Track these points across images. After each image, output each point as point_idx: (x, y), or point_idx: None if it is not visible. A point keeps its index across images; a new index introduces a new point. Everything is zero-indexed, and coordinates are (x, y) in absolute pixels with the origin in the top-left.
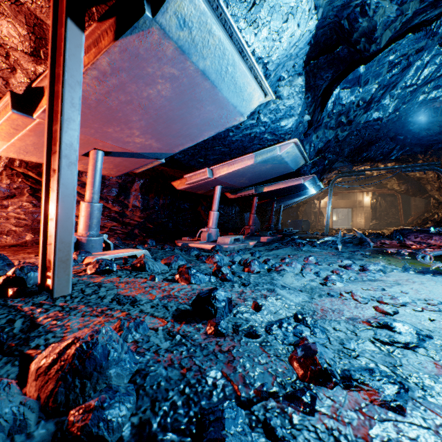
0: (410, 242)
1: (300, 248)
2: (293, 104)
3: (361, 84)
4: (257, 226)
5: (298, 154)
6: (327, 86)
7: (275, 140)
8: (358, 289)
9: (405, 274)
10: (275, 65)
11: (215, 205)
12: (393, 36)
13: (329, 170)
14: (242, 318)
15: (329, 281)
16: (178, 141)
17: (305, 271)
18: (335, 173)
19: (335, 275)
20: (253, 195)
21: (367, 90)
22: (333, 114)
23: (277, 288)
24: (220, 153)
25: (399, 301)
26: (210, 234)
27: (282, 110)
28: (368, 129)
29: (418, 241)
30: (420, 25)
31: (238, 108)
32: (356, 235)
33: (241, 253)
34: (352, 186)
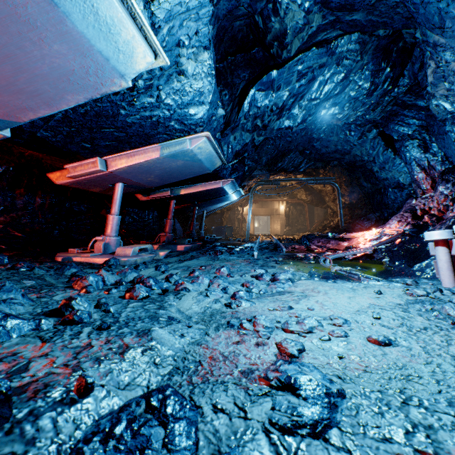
0: (314, 246)
1: (218, 256)
2: (203, 89)
3: (274, 89)
4: (179, 233)
5: (212, 152)
6: (244, 87)
7: (186, 131)
8: (264, 309)
9: (311, 282)
10: (165, 13)
11: (116, 207)
12: (301, 48)
13: (249, 178)
14: (25, 436)
15: (234, 301)
16: (20, 102)
17: (212, 288)
18: (255, 181)
19: (246, 289)
20: (170, 198)
21: (279, 95)
22: (250, 116)
23: (157, 325)
24: (114, 139)
25: (306, 326)
26: (108, 244)
27: (190, 93)
28: (282, 140)
29: (320, 245)
30: (322, 42)
31: (113, 63)
32: (272, 241)
33: (141, 267)
34: (270, 195)
